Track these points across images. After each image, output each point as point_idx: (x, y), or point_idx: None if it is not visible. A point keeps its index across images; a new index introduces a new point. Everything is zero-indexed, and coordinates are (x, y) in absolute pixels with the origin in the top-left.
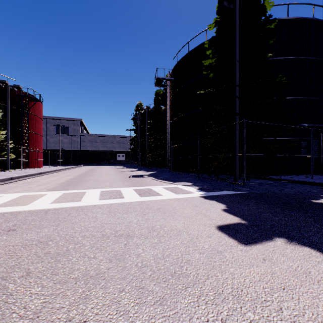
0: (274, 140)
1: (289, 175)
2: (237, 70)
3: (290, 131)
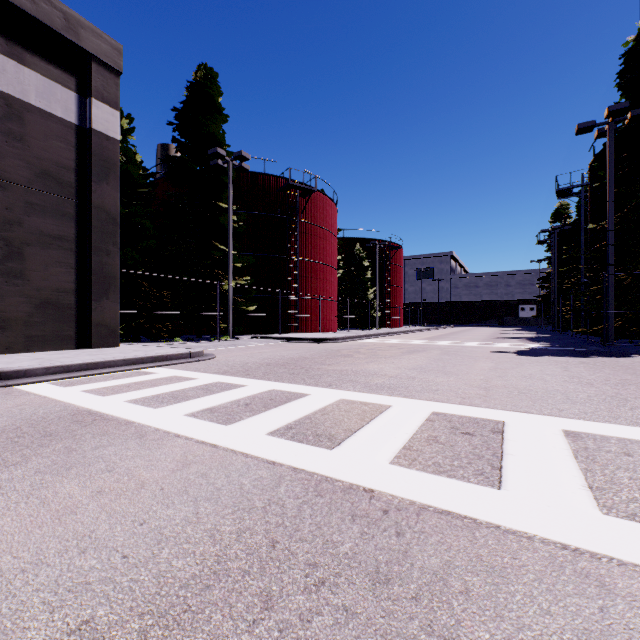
0: None
1: None
2: (610, 212)
3: None
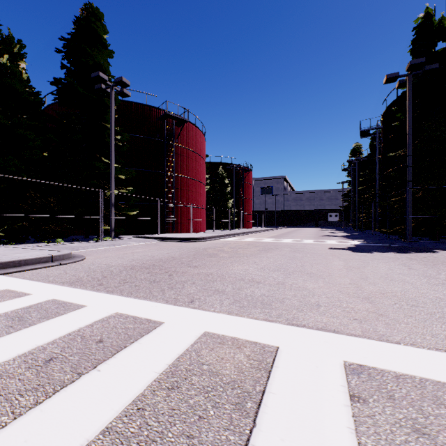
0: None
1: None
2: (409, 142)
3: None
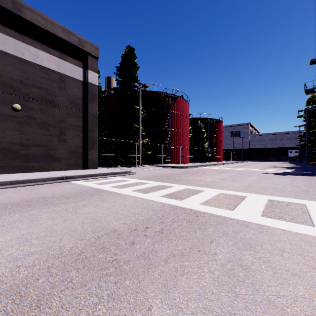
0: None
1: None
2: None
3: None
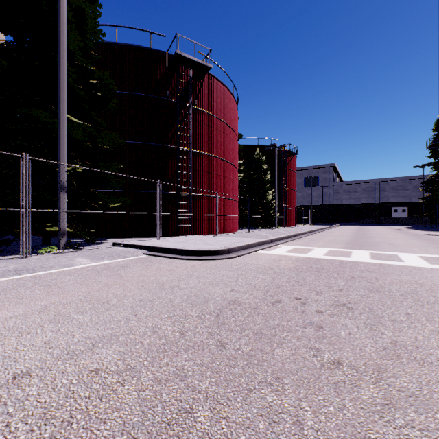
0: None
1: None
2: None
3: None
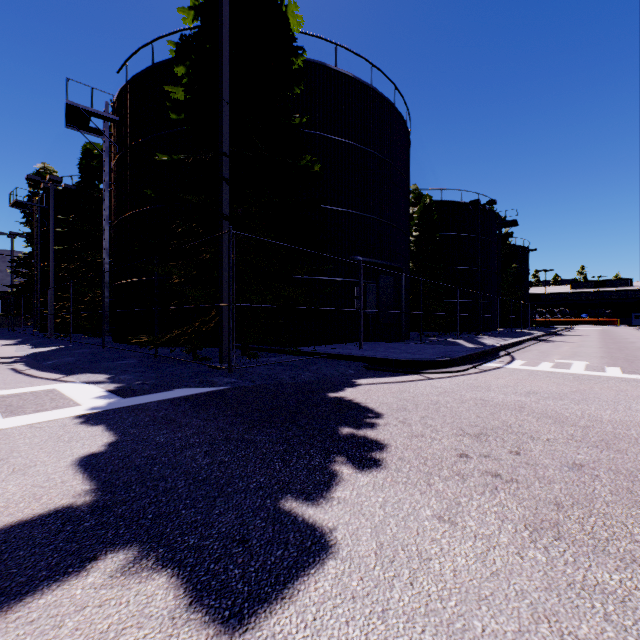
0: (315, 281)
1: (336, 345)
2: (225, 122)
3: (329, 266)
